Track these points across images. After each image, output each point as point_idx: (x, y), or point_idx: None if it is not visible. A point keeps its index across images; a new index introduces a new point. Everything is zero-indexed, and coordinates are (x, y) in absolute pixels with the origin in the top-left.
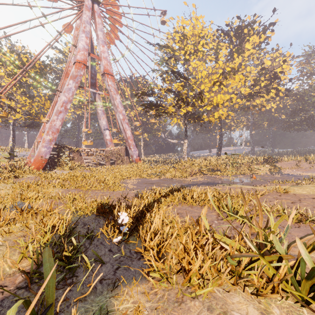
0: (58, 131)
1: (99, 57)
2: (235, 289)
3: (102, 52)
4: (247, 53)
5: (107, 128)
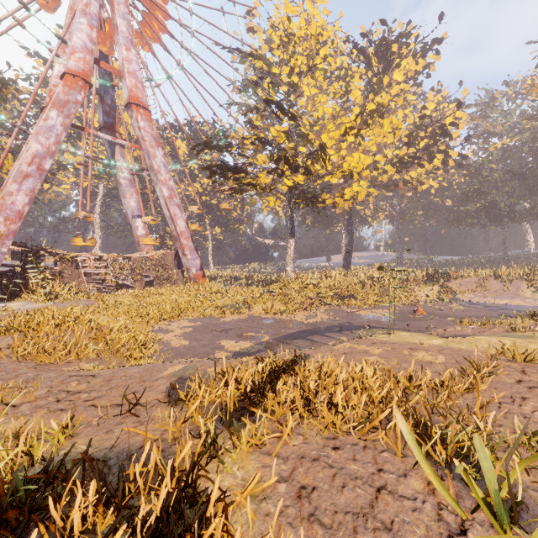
0: (21, 217)
1: (120, 70)
2: None
3: (125, 61)
4: (395, 89)
5: (139, 215)
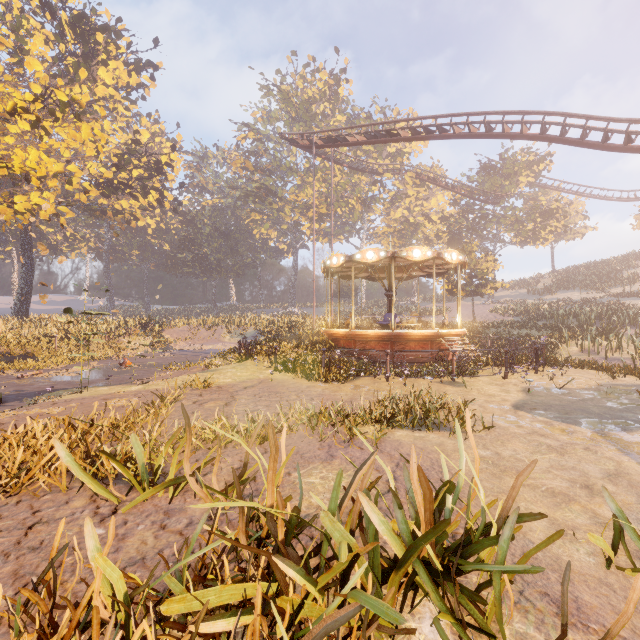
0: None
1: None
2: None
3: None
4: (102, 90)
5: None
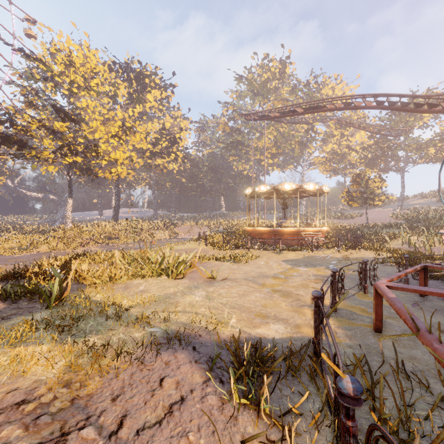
0: None
1: None
2: (135, 279)
3: None
4: (149, 104)
5: None
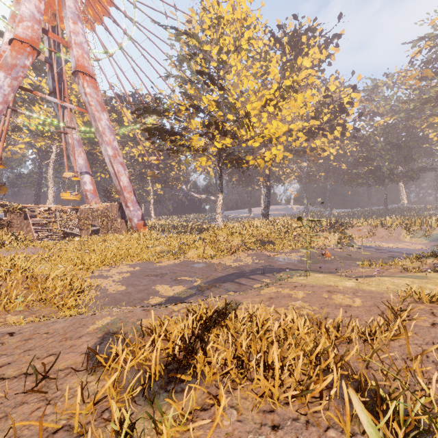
0: None
1: (67, 41)
2: None
3: (72, 33)
4: (304, 73)
5: (87, 171)
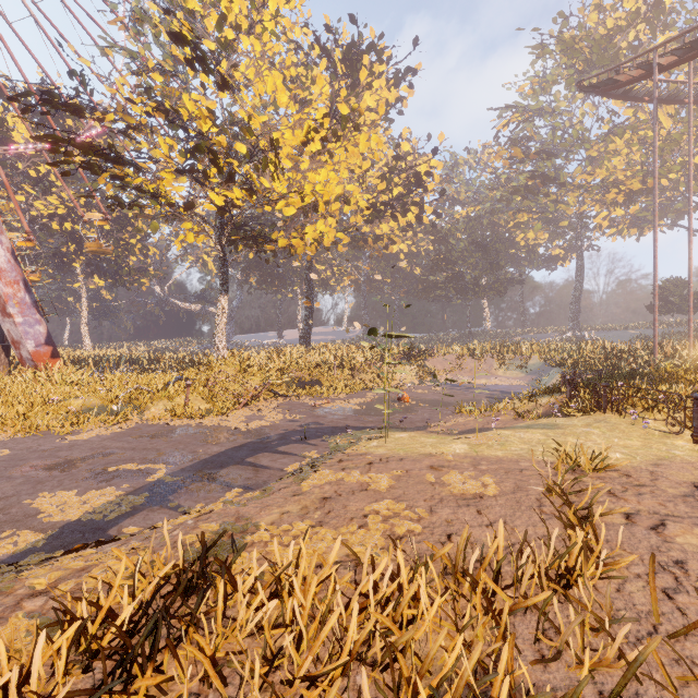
0: None
1: None
2: None
3: None
4: (366, 116)
5: None
